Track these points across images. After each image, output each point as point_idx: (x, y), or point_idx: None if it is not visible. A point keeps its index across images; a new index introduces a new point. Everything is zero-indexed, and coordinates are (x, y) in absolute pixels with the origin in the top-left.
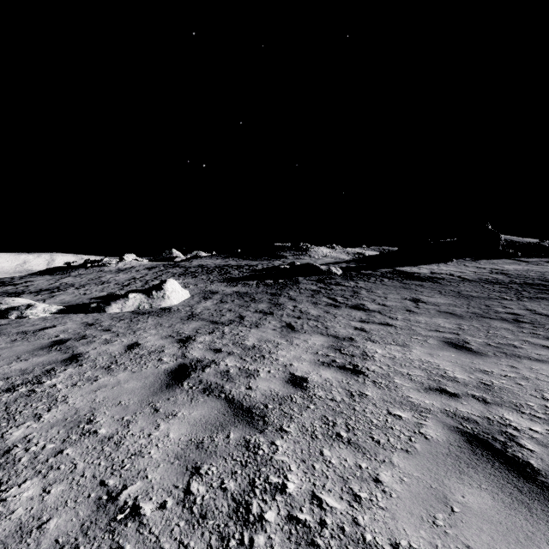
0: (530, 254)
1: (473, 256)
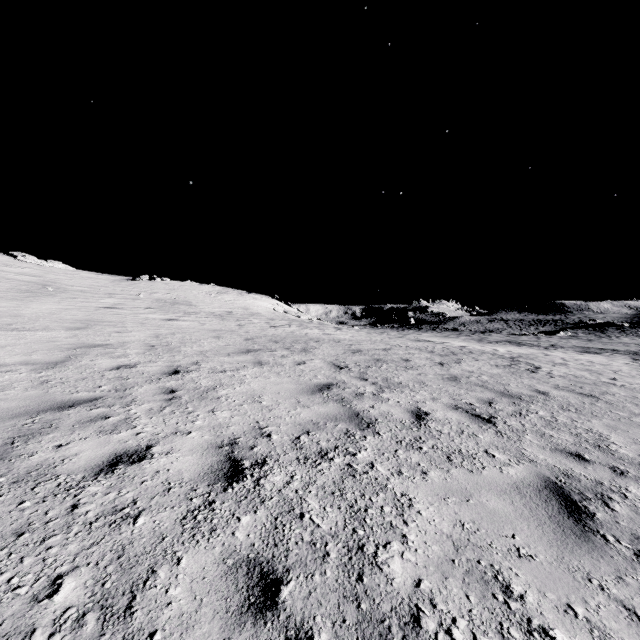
0: None
1: None
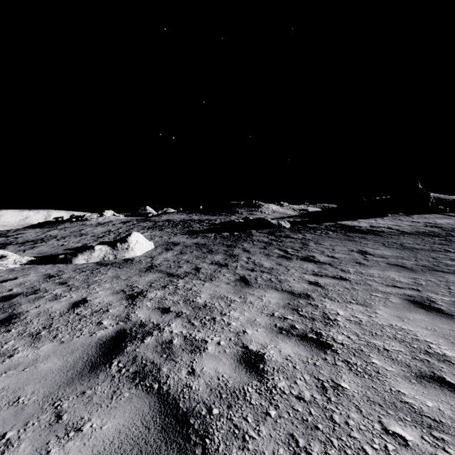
0: None
1: (405, 212)
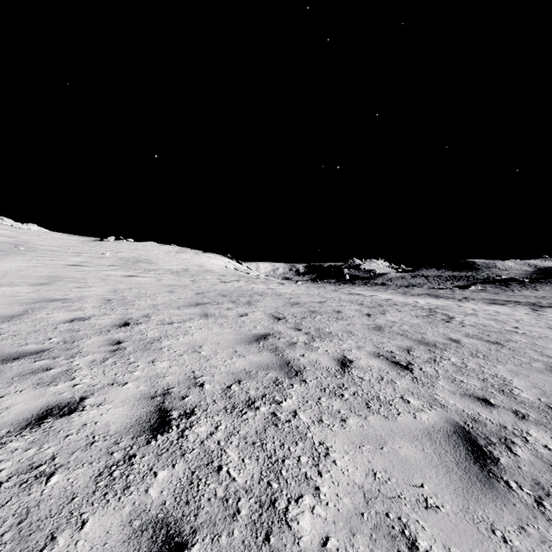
0: None
1: None
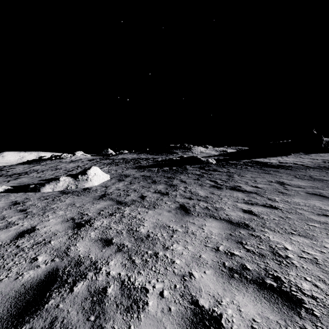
0: None
1: (304, 151)
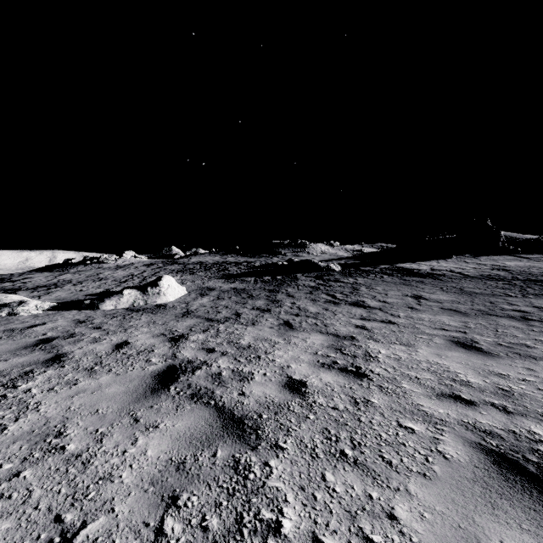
0: (531, 250)
1: (472, 253)
